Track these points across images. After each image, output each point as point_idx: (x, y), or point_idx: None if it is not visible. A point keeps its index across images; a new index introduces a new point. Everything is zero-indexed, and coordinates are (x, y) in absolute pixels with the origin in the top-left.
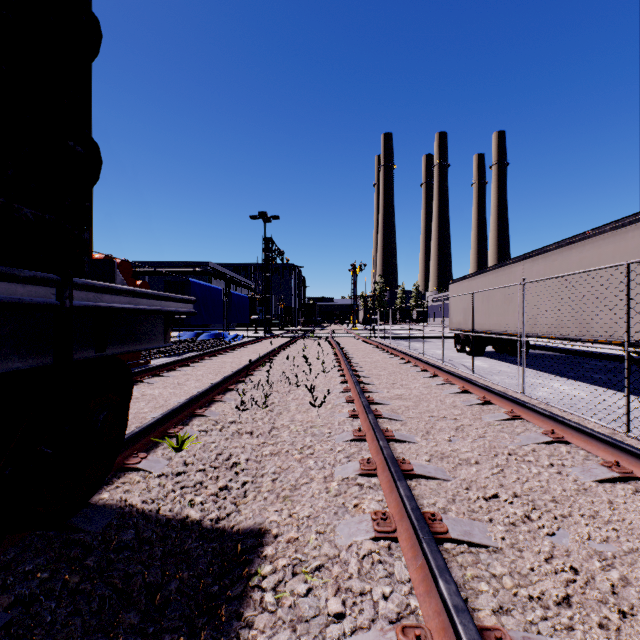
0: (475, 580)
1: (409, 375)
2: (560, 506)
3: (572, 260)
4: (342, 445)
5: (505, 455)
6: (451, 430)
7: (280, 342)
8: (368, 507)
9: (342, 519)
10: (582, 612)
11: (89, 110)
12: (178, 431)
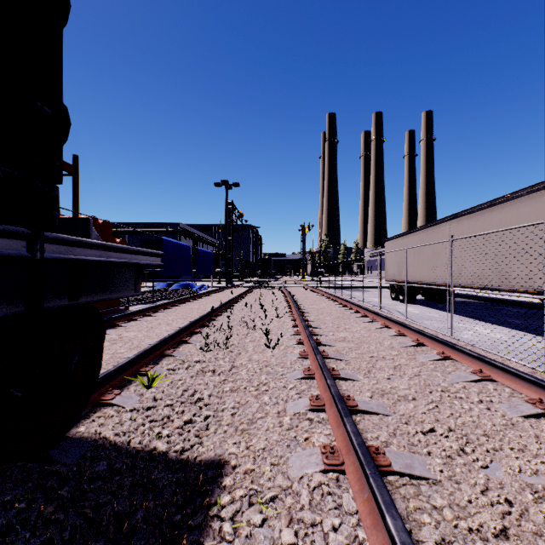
0: (417, 512)
1: (351, 320)
2: (491, 440)
3: (493, 220)
4: (294, 382)
5: (439, 392)
6: (390, 369)
7: (240, 291)
8: (317, 441)
9: (294, 452)
10: (519, 544)
11: (60, 76)
12: (149, 370)
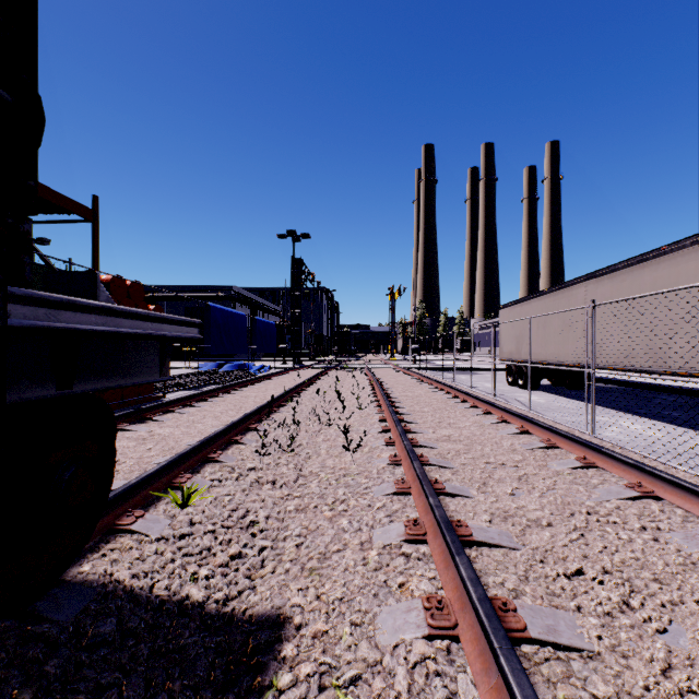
0: None
1: (457, 412)
2: (666, 588)
3: (644, 280)
4: (382, 500)
5: (583, 514)
6: (513, 481)
7: (310, 374)
8: (418, 588)
9: (384, 604)
10: None
11: (33, 52)
12: (185, 481)
